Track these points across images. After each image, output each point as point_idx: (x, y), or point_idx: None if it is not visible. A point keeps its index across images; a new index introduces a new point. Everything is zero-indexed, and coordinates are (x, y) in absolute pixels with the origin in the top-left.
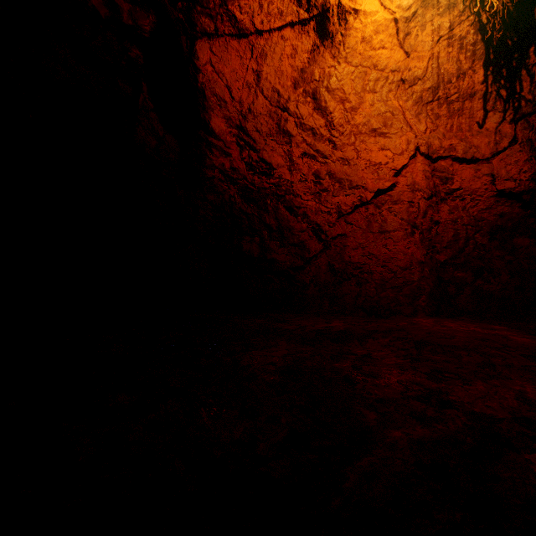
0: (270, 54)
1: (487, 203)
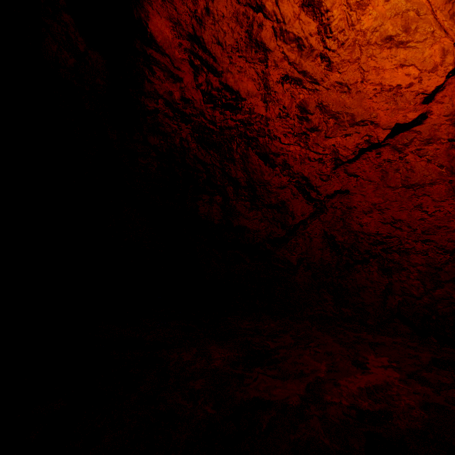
0: None
1: None
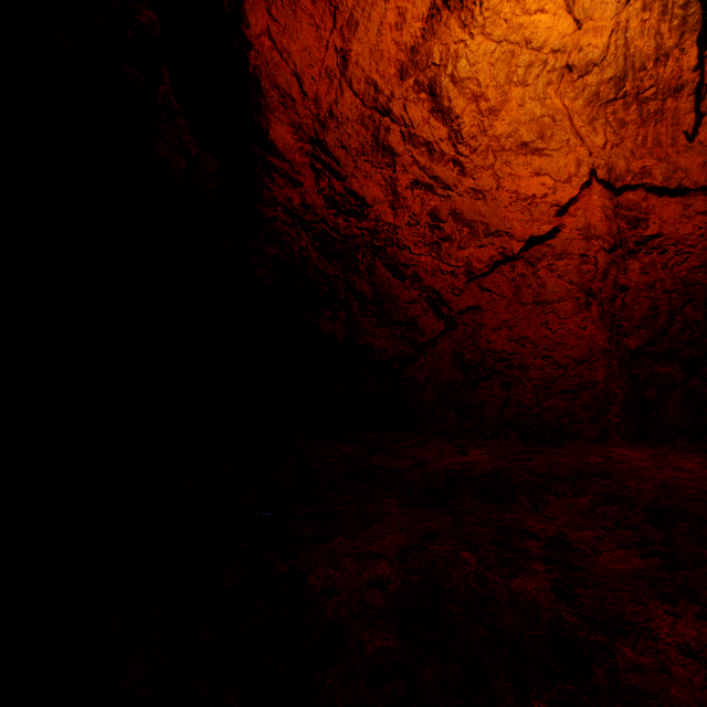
0: (364, 22)
1: (703, 258)
